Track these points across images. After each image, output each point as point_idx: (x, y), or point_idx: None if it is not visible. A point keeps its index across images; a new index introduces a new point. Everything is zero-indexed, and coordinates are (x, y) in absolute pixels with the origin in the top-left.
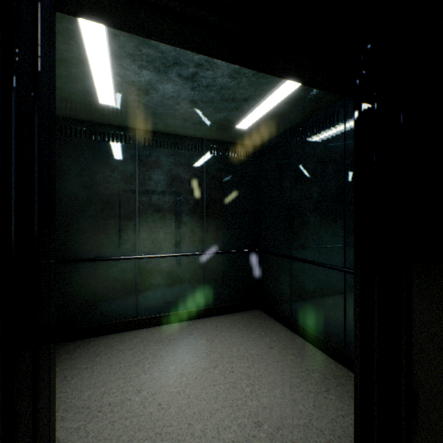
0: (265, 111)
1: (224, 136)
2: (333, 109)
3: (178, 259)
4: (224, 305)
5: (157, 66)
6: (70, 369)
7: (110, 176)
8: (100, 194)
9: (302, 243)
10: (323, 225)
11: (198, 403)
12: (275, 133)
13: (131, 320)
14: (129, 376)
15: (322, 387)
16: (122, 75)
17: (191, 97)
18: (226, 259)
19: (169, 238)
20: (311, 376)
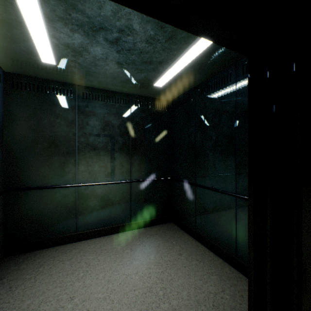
0: (176, 72)
1: (145, 92)
2: (227, 72)
3: (110, 186)
4: (146, 220)
5: (86, 30)
6: (16, 279)
7: (54, 121)
8: (46, 136)
9: (204, 174)
10: (219, 160)
11: (120, 307)
12: (183, 90)
13: (72, 235)
14: (65, 284)
15: (220, 288)
16: (57, 37)
17: (117, 59)
18: (147, 186)
19: (103, 170)
20: (210, 279)
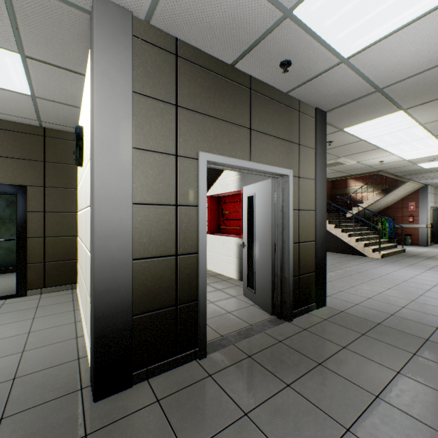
0: None
1: None
2: None
3: (14, 242)
4: None
5: None
6: None
7: None
8: None
9: None
10: None
11: None
12: None
13: None
14: None
15: None
16: None
17: None
18: None
19: (8, 232)
20: None
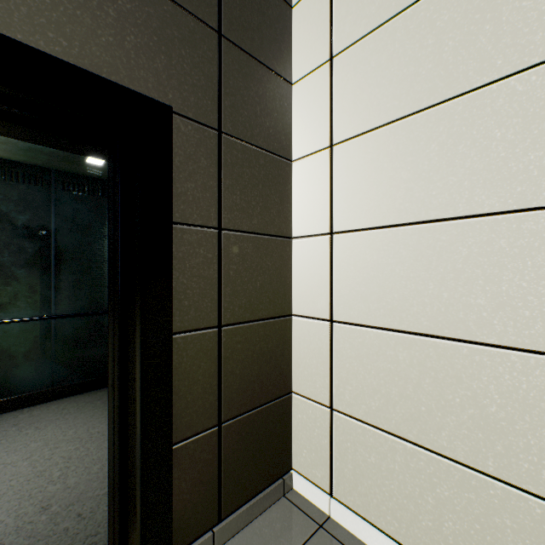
0: None
1: (81, 169)
2: None
3: (5, 327)
4: (86, 381)
5: None
6: None
7: None
8: None
9: None
10: None
11: None
12: None
13: None
14: None
15: None
16: None
17: None
18: (90, 323)
19: None
20: None
